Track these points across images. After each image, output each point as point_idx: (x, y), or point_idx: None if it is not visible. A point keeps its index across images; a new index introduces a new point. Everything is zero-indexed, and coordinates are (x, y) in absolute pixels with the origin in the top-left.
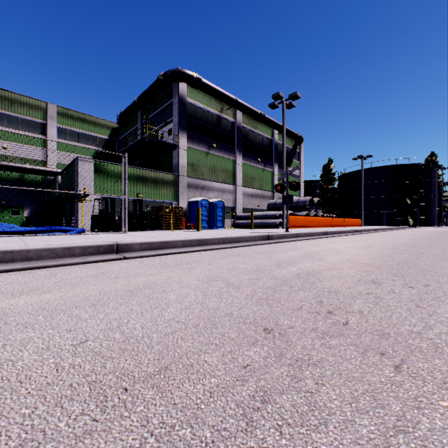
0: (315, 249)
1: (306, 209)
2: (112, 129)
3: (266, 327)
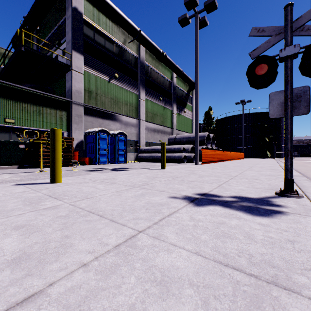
0: None
1: (205, 144)
2: None
3: None
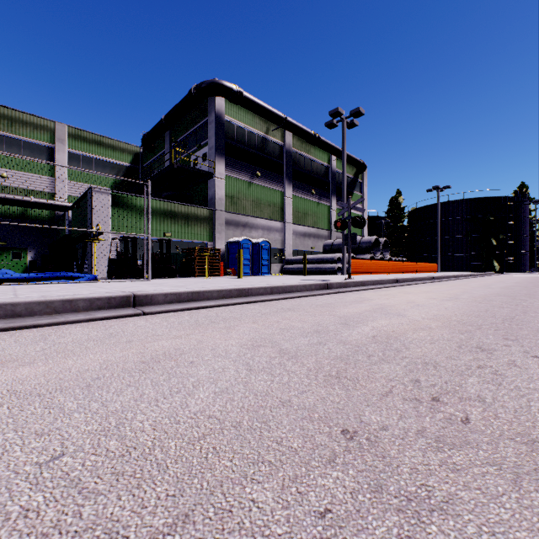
0: (388, 301)
1: (371, 251)
2: (134, 155)
3: (345, 427)
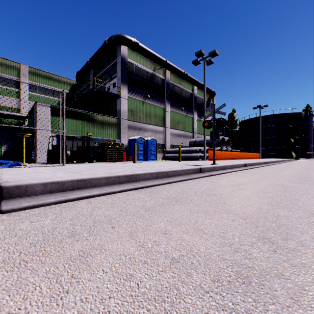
0: (263, 186)
1: (219, 146)
2: (72, 85)
3: None
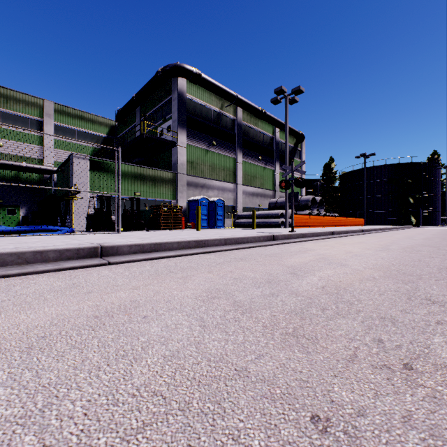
0: (328, 251)
1: (309, 208)
2: (110, 127)
3: (314, 411)
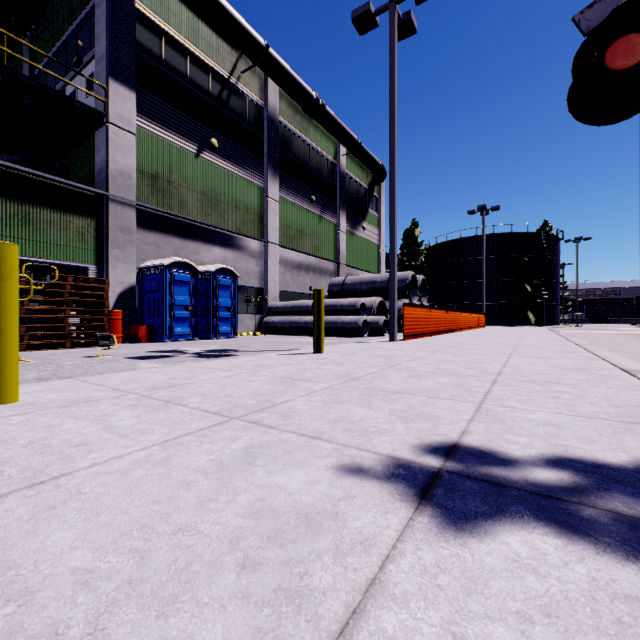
0: None
1: (407, 295)
2: None
3: None
